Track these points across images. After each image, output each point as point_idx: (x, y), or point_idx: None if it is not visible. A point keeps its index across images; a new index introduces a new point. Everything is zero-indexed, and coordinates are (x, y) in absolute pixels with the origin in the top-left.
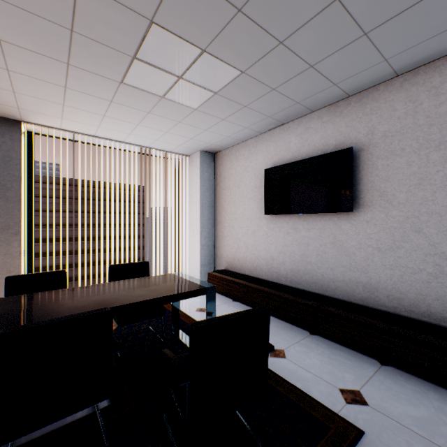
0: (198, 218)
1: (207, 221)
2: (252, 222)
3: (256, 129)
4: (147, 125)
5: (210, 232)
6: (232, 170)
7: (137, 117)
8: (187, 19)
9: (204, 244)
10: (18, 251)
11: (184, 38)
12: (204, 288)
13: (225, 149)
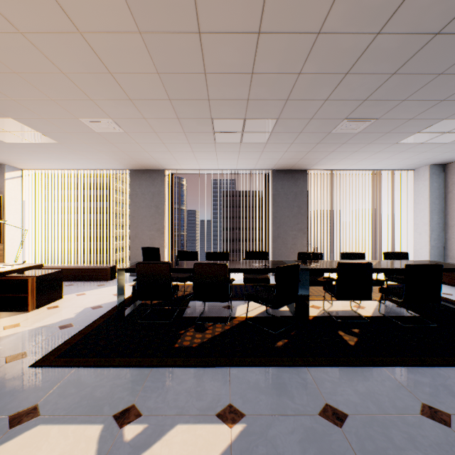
0: (426, 222)
1: (435, 225)
2: None
3: None
4: (392, 158)
5: (439, 235)
6: None
7: (388, 155)
8: None
9: (433, 245)
10: (305, 243)
11: None
12: None
13: None
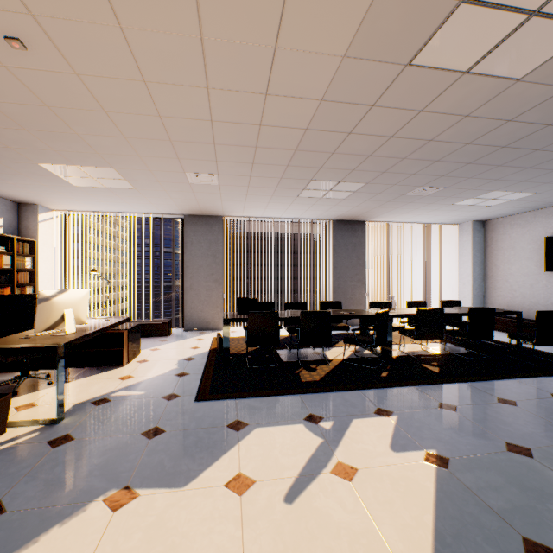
0: (469, 273)
1: (477, 276)
2: (529, 277)
3: (536, 208)
4: (444, 215)
5: (480, 285)
6: (505, 235)
7: (442, 213)
8: (514, 188)
9: (475, 294)
10: (364, 293)
11: (507, 191)
12: (515, 311)
13: (497, 218)
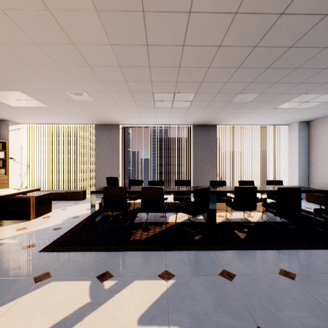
0: (296, 160)
1: (302, 162)
2: None
3: None
4: (273, 117)
5: (305, 169)
6: (324, 131)
7: (270, 116)
8: (320, 90)
9: (300, 176)
10: (215, 174)
11: (315, 94)
12: (323, 190)
13: (318, 118)
